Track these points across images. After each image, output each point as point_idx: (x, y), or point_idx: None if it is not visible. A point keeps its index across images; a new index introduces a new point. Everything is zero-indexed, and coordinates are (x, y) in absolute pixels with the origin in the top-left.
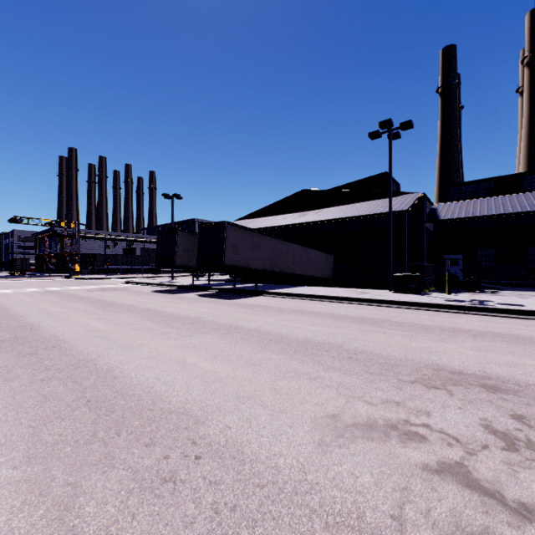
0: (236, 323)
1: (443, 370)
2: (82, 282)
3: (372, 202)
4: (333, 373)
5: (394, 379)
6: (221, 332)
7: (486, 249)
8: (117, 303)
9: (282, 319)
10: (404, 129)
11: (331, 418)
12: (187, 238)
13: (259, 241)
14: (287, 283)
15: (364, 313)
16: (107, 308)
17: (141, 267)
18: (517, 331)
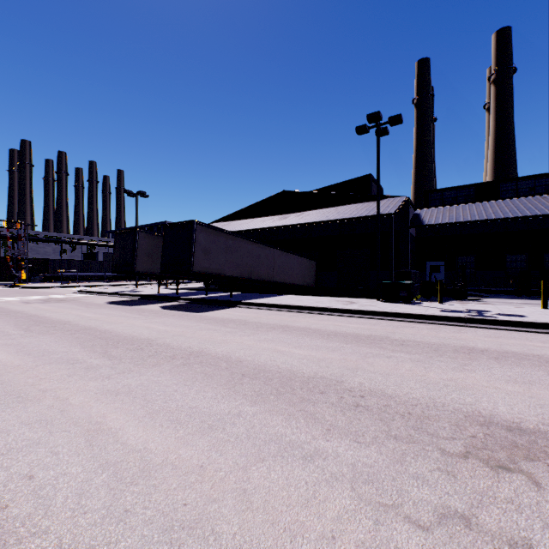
0: (200, 346)
1: (494, 425)
2: (24, 292)
3: (356, 205)
4: (339, 441)
5: (434, 449)
6: (175, 362)
7: (467, 256)
8: (52, 319)
9: (260, 339)
10: (393, 124)
11: None
12: (150, 240)
13: (235, 244)
14: (266, 292)
15: (356, 328)
16: (33, 326)
17: (104, 273)
18: (538, 350)
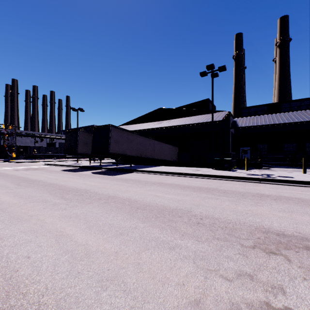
0: (114, 193)
1: (270, 233)
2: (15, 164)
3: (200, 116)
4: (188, 240)
5: (237, 244)
6: (101, 201)
7: (262, 144)
8: (31, 179)
9: (147, 190)
10: (220, 70)
11: (194, 307)
12: (86, 135)
13: (132, 138)
14: (150, 164)
15: (199, 183)
16: (21, 183)
17: (59, 154)
18: (298, 195)
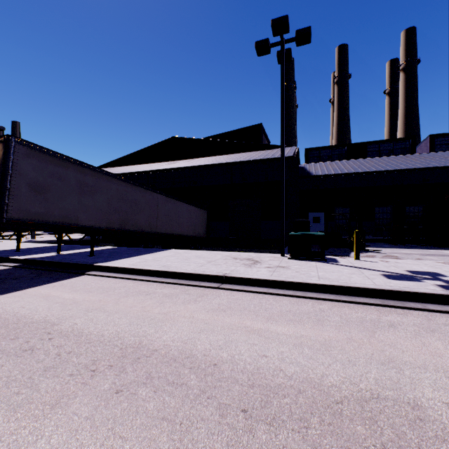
0: None
1: None
2: None
3: (248, 153)
4: None
5: None
6: None
7: (343, 207)
8: None
9: None
10: (299, 42)
11: None
12: None
13: (97, 183)
14: (154, 243)
15: (296, 342)
16: None
17: None
18: None
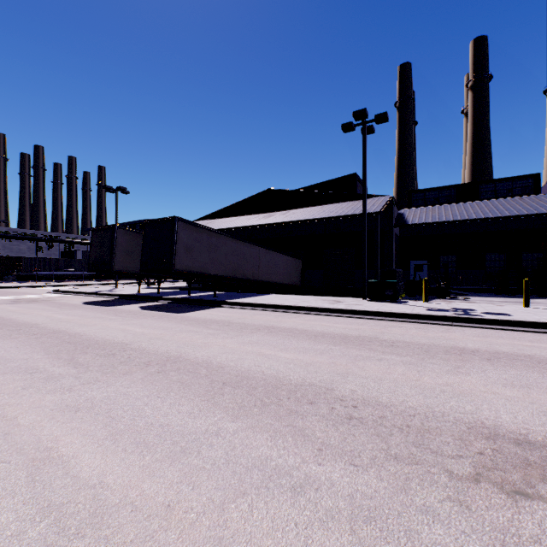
0: (179, 350)
1: (501, 438)
2: None
3: (341, 204)
4: (333, 464)
5: (440, 472)
6: (149, 370)
7: (448, 255)
8: (18, 321)
9: (244, 342)
10: (378, 122)
11: None
12: (130, 238)
13: (219, 242)
14: (251, 291)
15: (344, 328)
16: None
17: (82, 272)
18: (528, 349)
